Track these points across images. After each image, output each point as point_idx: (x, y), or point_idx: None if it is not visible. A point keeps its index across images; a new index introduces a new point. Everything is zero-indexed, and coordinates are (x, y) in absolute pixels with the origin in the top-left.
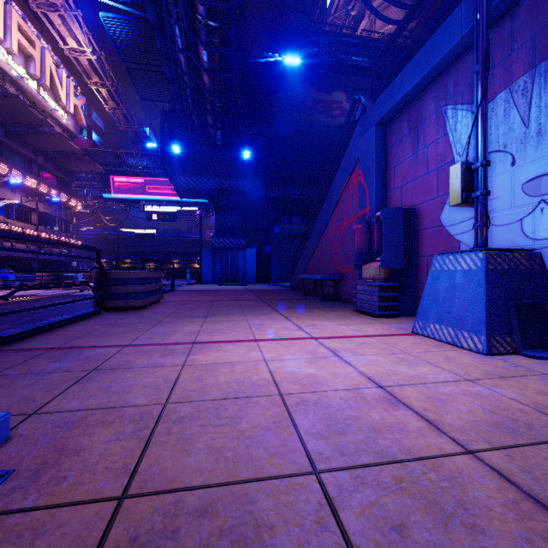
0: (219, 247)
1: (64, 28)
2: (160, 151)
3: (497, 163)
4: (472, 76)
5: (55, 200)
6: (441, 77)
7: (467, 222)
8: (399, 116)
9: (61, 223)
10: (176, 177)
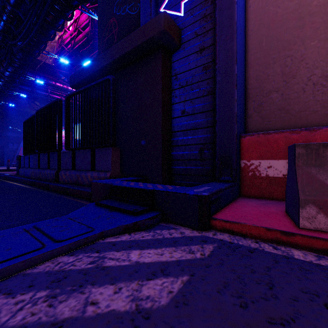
0: None
1: None
2: None
3: None
4: None
5: None
6: None
7: None
8: None
9: None
10: None
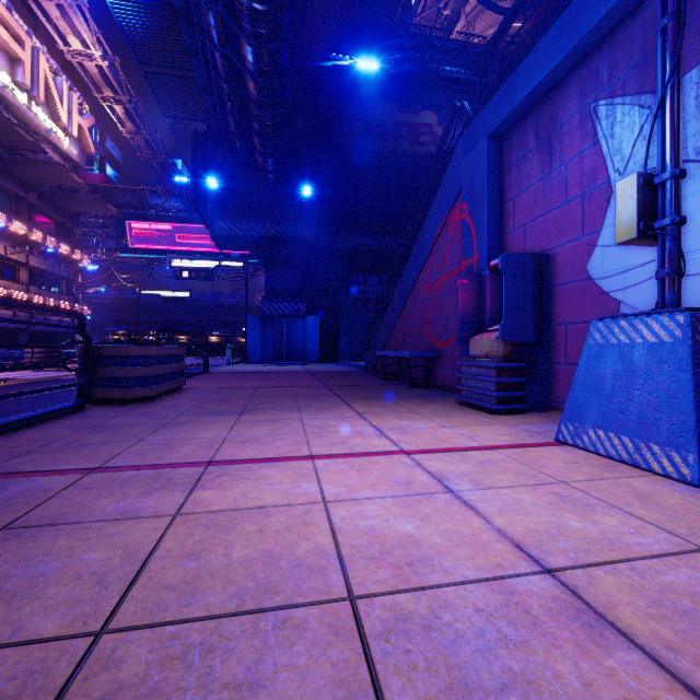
0: (271, 314)
1: (64, 23)
2: (192, 187)
3: (685, 179)
4: (640, 52)
5: (52, 252)
6: (588, 60)
7: (633, 271)
8: (521, 123)
9: (61, 282)
10: (213, 221)
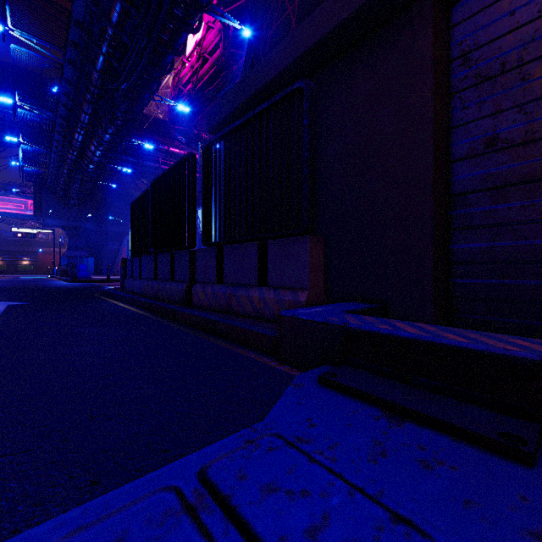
0: (72, 256)
1: None
2: (34, 205)
3: None
4: None
5: None
6: None
7: None
8: None
9: None
10: (45, 220)
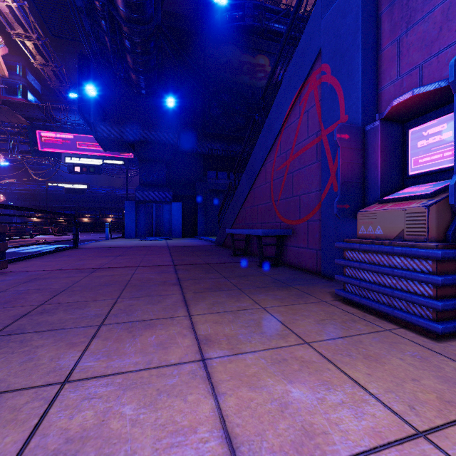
0: (144, 200)
1: None
2: (78, 97)
3: None
4: None
5: None
6: None
7: None
8: None
9: None
10: (96, 125)
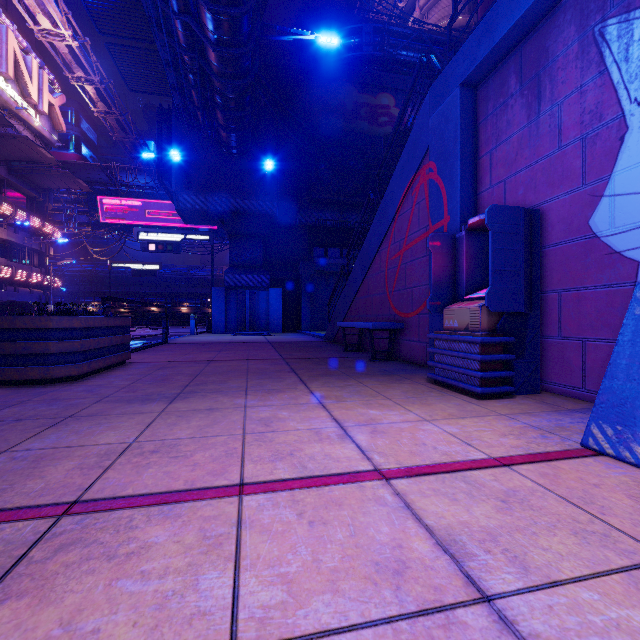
0: (235, 285)
1: (33, 2)
2: (157, 161)
3: None
4: None
5: (23, 225)
6: None
7: None
8: (500, 66)
9: (32, 254)
10: (178, 195)
